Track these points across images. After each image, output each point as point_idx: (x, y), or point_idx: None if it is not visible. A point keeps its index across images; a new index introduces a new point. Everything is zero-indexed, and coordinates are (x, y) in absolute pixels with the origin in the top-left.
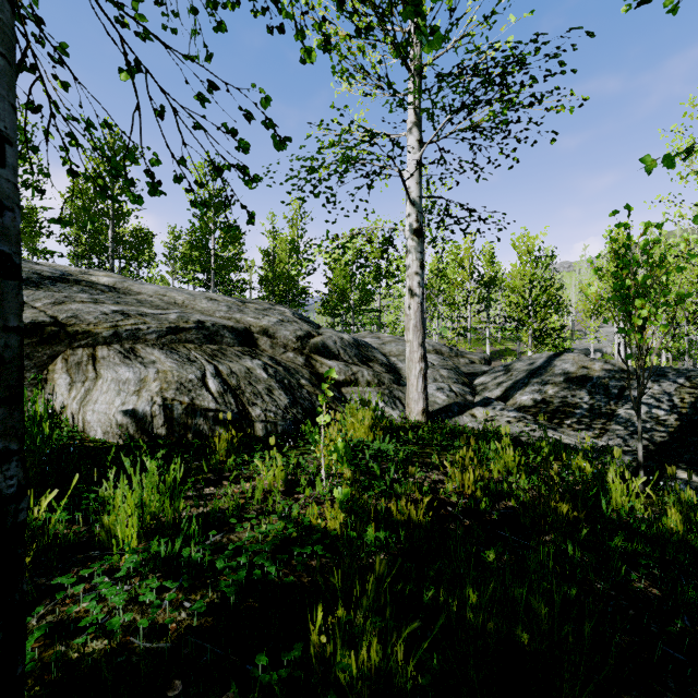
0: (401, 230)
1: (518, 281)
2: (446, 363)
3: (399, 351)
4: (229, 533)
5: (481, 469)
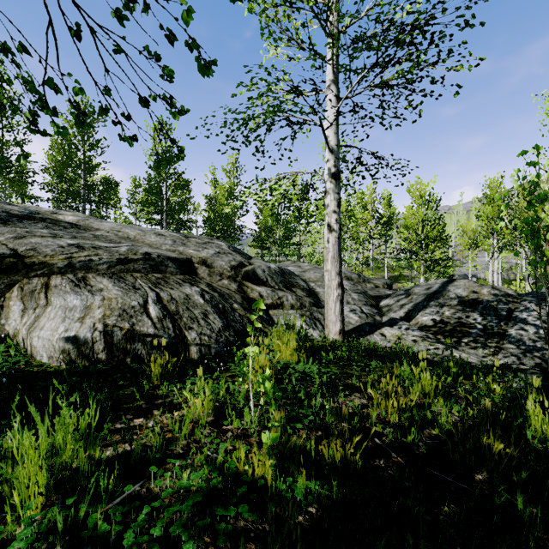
0: (321, 174)
1: (413, 220)
2: (356, 288)
3: (317, 278)
4: (150, 481)
5: (405, 398)
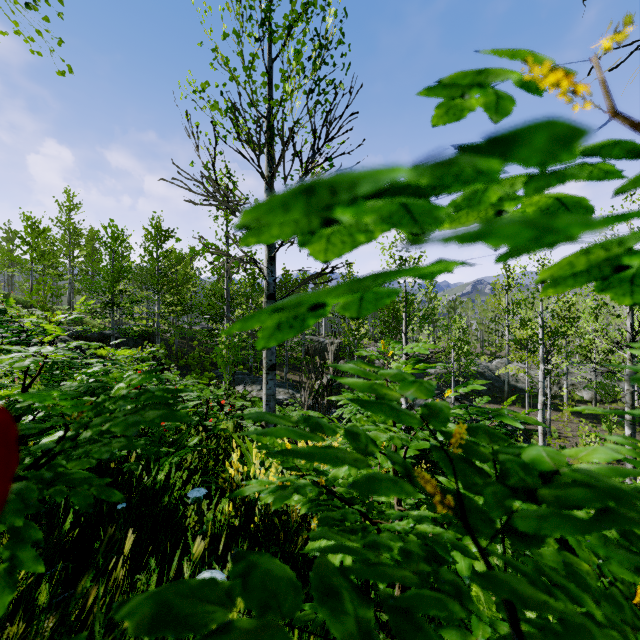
0: None
1: None
2: None
3: None
4: (602, 406)
5: None
